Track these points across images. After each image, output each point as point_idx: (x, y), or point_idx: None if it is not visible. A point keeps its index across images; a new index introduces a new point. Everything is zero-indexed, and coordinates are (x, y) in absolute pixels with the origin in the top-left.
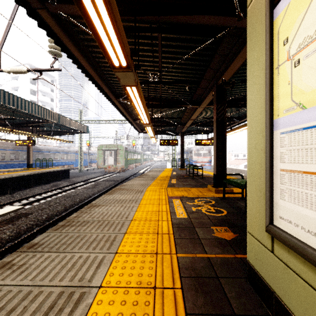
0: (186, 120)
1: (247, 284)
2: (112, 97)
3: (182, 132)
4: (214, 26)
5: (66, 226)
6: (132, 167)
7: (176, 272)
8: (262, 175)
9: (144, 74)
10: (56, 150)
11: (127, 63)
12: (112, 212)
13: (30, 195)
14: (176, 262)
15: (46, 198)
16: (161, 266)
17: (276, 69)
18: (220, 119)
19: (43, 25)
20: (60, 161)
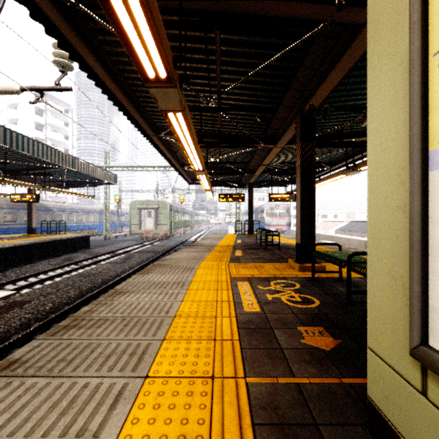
0: (256, 166)
1: (367, 437)
2: (149, 131)
3: (250, 182)
4: (300, 20)
5: (71, 327)
6: (179, 232)
7: (246, 415)
8: (400, 251)
9: (196, 98)
10: (71, 209)
11: (168, 74)
12: (146, 302)
13: (31, 273)
14: (245, 394)
15: (53, 278)
16: (220, 403)
17: (435, 56)
18: (307, 164)
19: (39, 17)
20: (77, 224)
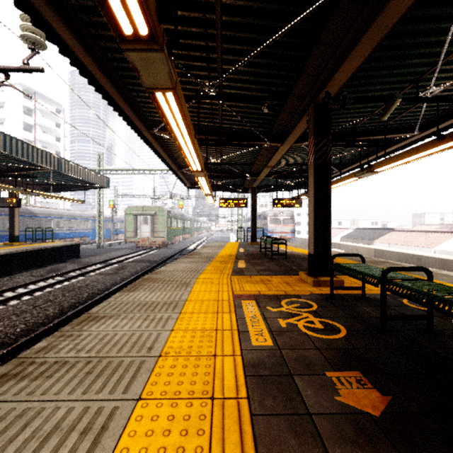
0: (260, 168)
1: None
2: (140, 126)
3: (253, 187)
4: None
5: (9, 378)
6: (178, 240)
7: None
8: None
9: (193, 85)
10: (61, 215)
11: (151, 32)
12: (125, 333)
13: (9, 286)
14: None
15: (33, 293)
16: None
17: None
18: (321, 162)
19: None
20: (67, 232)
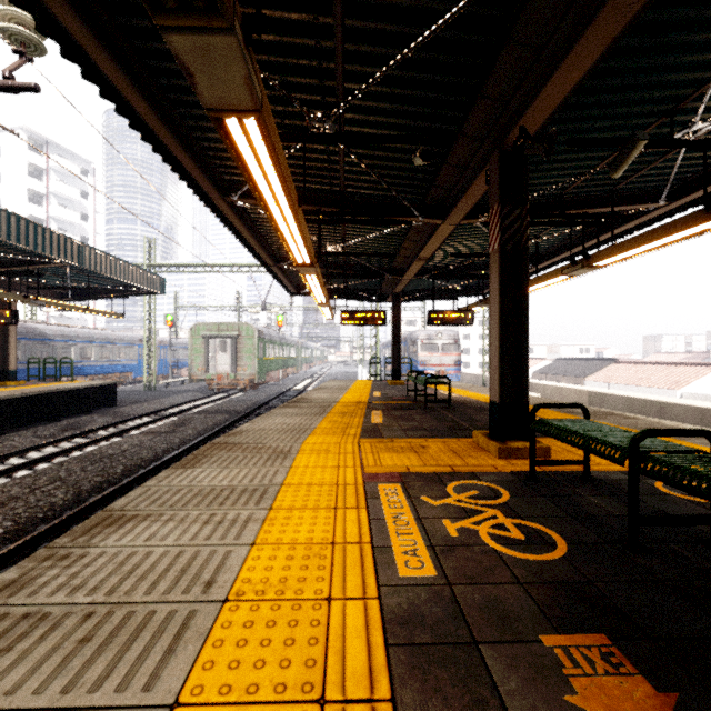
0: (407, 261)
1: None
2: (210, 190)
3: (395, 292)
4: None
5: None
6: (275, 377)
7: None
8: None
9: (296, 120)
10: (87, 337)
11: None
12: (166, 550)
13: None
14: None
15: (34, 465)
16: None
17: None
18: (511, 247)
19: None
20: (98, 364)
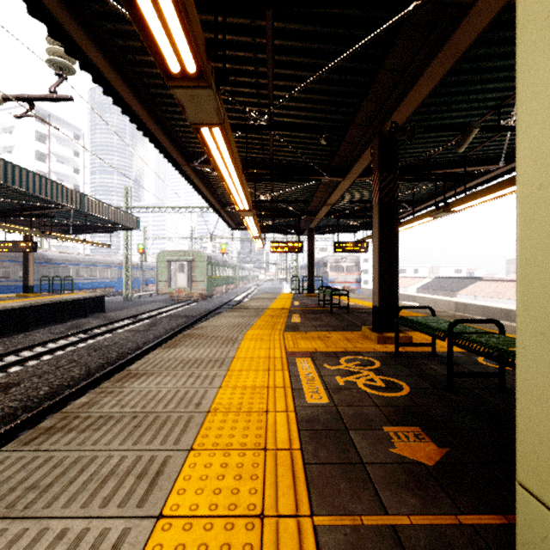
0: (319, 206)
1: None
2: (179, 159)
3: (310, 228)
4: None
5: (56, 431)
6: (220, 291)
7: None
8: None
9: (240, 113)
10: (81, 261)
11: (199, 68)
12: (169, 390)
13: (25, 345)
14: (313, 547)
15: (53, 352)
16: None
17: None
18: (387, 201)
19: None
20: (89, 281)
